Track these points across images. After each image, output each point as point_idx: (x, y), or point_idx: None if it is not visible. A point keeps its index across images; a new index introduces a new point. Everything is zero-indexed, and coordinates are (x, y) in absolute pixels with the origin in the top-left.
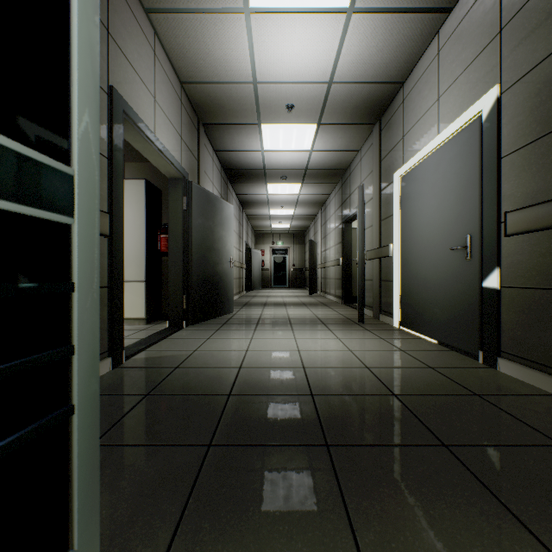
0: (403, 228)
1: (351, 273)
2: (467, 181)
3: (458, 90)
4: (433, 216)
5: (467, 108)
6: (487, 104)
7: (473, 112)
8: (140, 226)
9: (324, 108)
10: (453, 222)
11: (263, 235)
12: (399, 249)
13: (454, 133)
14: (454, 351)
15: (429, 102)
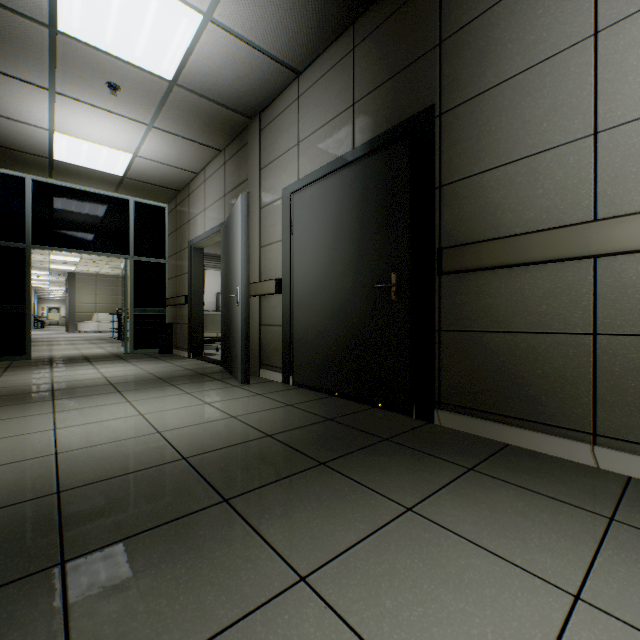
0: None
1: None
2: None
3: None
4: None
5: None
6: None
7: None
8: None
9: (51, 57)
10: None
11: None
12: None
13: None
14: None
15: None
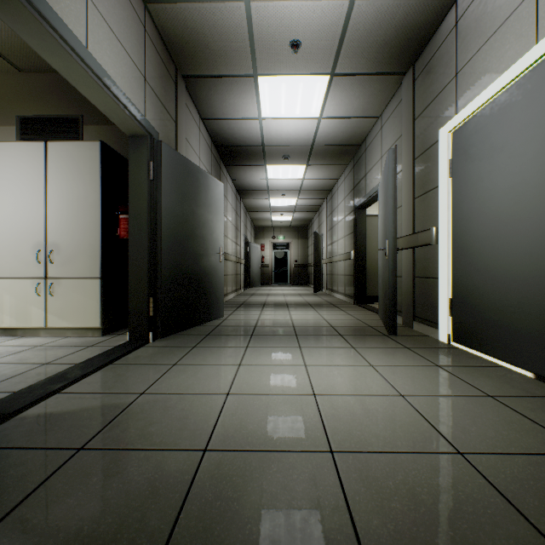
0: (456, 203)
1: (365, 269)
2: None
3: None
4: (525, 175)
5: None
6: None
7: None
8: (93, 204)
9: (341, 46)
10: None
11: (263, 228)
12: (449, 233)
13: None
14: None
15: None
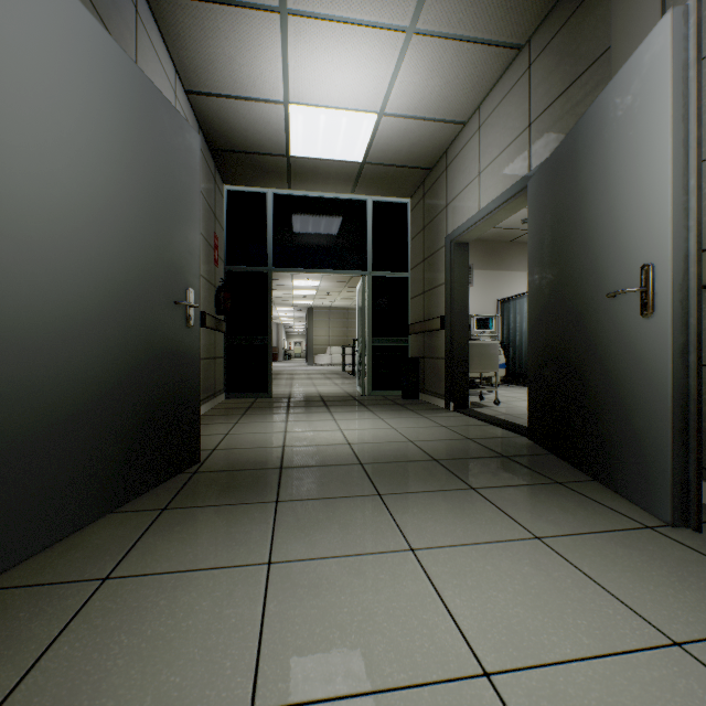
0: None
1: None
2: None
3: None
4: None
5: None
6: None
7: None
8: None
9: None
10: None
11: None
12: None
13: None
14: None
15: None
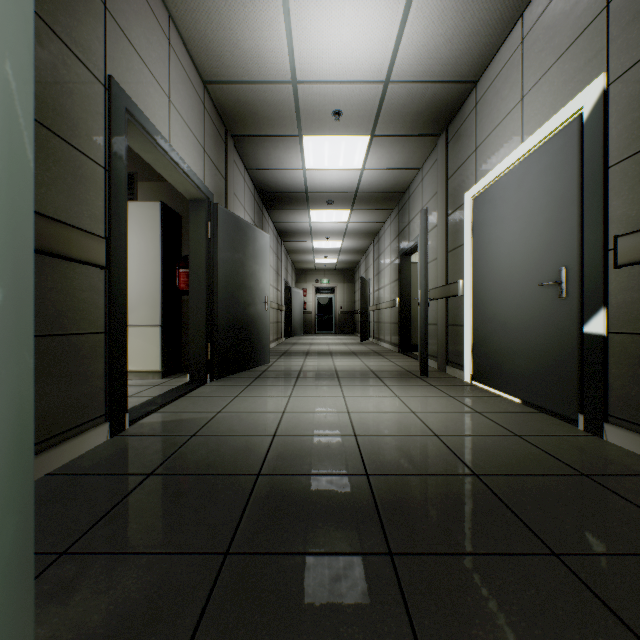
0: (476, 261)
1: (410, 317)
2: (562, 199)
3: (549, 85)
4: (515, 244)
5: (560, 107)
6: (589, 100)
7: (569, 111)
8: (154, 258)
9: (379, 115)
10: (542, 251)
11: (305, 271)
12: (471, 287)
13: (543, 139)
14: (543, 413)
15: (511, 103)
